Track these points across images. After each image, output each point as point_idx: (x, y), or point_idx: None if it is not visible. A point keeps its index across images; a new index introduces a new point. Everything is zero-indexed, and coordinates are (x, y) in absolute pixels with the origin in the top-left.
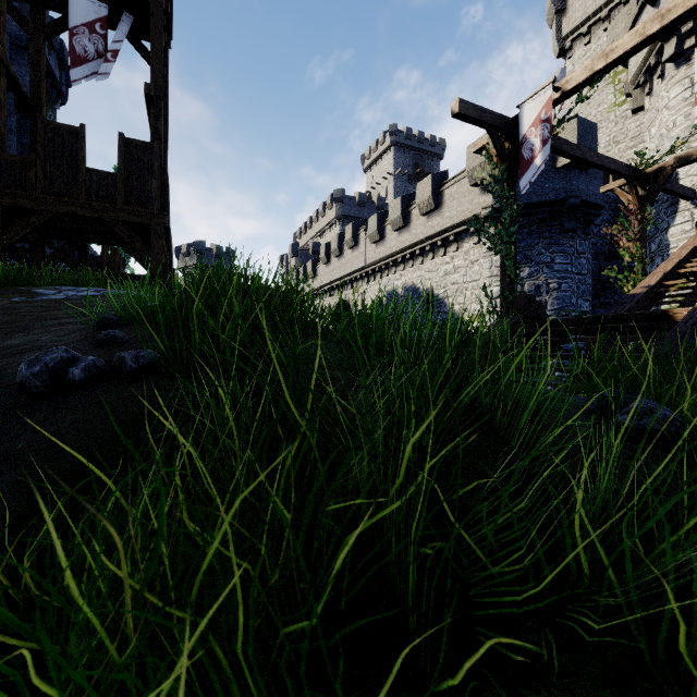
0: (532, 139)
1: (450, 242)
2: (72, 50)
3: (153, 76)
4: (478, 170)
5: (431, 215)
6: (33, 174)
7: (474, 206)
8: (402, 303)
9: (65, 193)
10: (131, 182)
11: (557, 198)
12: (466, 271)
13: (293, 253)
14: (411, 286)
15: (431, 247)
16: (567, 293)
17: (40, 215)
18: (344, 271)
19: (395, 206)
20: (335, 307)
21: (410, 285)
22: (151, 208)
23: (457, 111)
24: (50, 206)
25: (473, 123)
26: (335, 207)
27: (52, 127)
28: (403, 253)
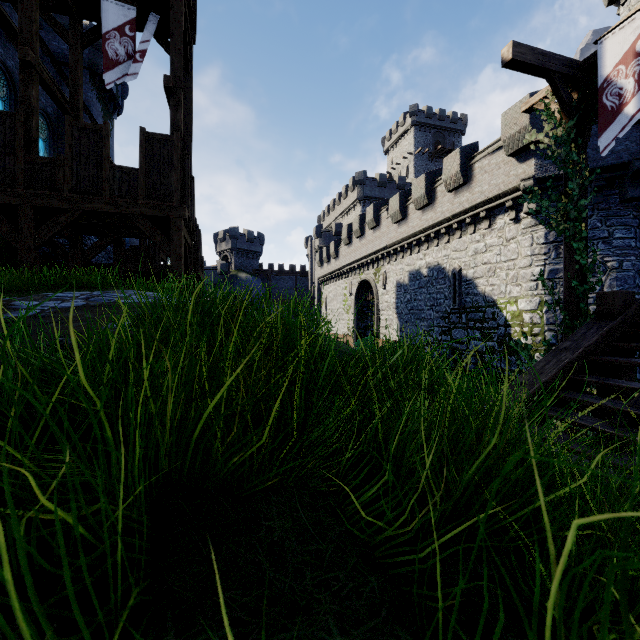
0: (619, 81)
1: (480, 218)
2: (105, 55)
3: (172, 68)
4: (532, 132)
5: (459, 190)
6: (61, 175)
7: (510, 178)
8: (426, 283)
9: (91, 191)
10: (151, 176)
11: (617, 162)
12: (500, 250)
13: (317, 234)
14: (435, 266)
15: (459, 225)
16: (631, 272)
17: (68, 213)
18: (365, 251)
19: (419, 184)
20: (357, 287)
21: (434, 265)
22: (171, 201)
23: (511, 58)
24: (77, 204)
25: (529, 72)
26: (357, 189)
27: (79, 128)
28: (427, 232)
